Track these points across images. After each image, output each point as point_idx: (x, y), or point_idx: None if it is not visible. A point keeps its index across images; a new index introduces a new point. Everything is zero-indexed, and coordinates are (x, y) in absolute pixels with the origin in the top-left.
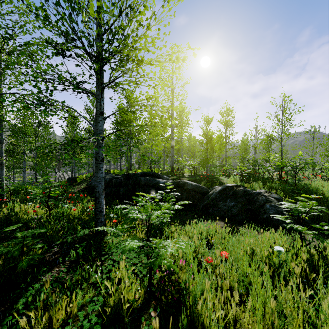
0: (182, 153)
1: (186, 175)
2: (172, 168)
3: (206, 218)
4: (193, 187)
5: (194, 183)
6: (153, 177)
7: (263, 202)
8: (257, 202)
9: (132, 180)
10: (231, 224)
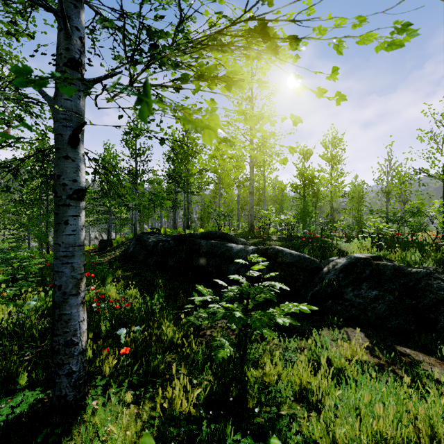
0: (264, 205)
1: (274, 237)
2: (252, 226)
3: (323, 320)
4: (293, 260)
5: (295, 252)
6: (222, 240)
7: None
8: (428, 292)
9: (188, 244)
10: (381, 340)
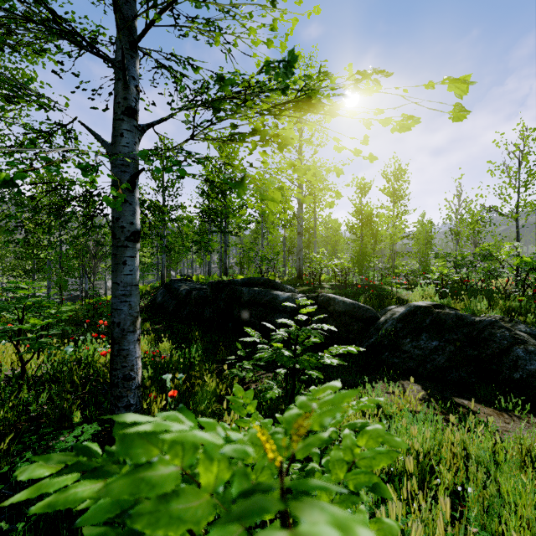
0: (315, 248)
1: (326, 285)
2: (301, 272)
3: (378, 374)
4: (346, 309)
5: (349, 300)
6: (267, 288)
7: (508, 342)
8: (491, 342)
9: (227, 293)
10: (439, 392)
